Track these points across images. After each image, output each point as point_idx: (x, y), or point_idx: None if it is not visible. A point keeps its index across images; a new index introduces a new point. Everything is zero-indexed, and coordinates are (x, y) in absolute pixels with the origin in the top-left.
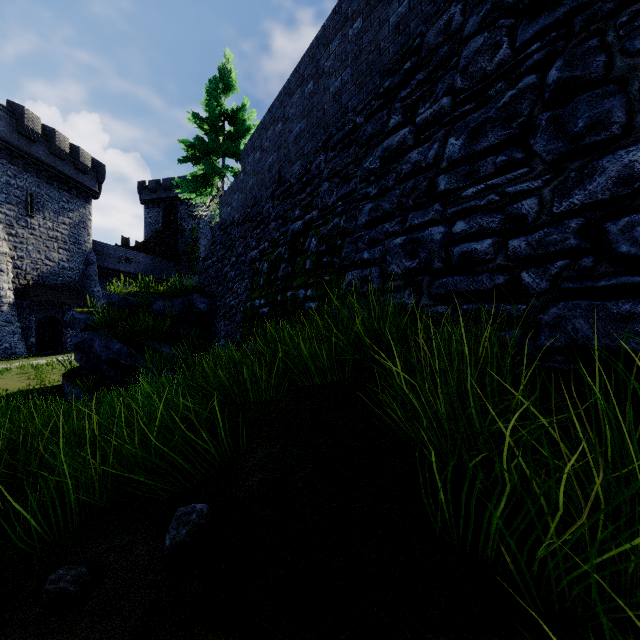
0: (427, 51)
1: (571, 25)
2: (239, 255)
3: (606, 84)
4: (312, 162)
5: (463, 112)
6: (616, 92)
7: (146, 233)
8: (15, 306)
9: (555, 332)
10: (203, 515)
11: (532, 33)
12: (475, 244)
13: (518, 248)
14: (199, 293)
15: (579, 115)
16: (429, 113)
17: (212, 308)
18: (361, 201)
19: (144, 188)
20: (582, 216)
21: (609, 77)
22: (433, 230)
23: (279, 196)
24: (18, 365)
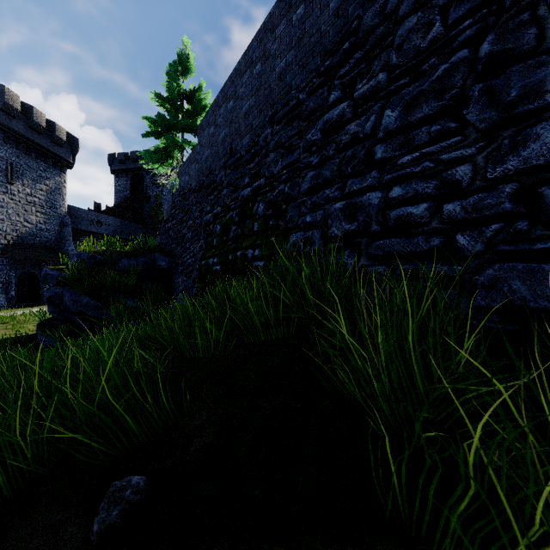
0: (364, 32)
1: (501, 2)
2: (195, 218)
3: (538, 55)
4: (260, 135)
5: (398, 86)
6: (549, 62)
7: (116, 199)
8: None
9: (491, 293)
10: (138, 490)
11: (464, 10)
12: (411, 208)
13: (453, 212)
14: (160, 252)
15: (512, 85)
16: (366, 88)
17: (172, 265)
18: (304, 169)
19: (114, 160)
20: (516, 181)
21: (541, 48)
22: (371, 195)
23: (231, 166)
24: None
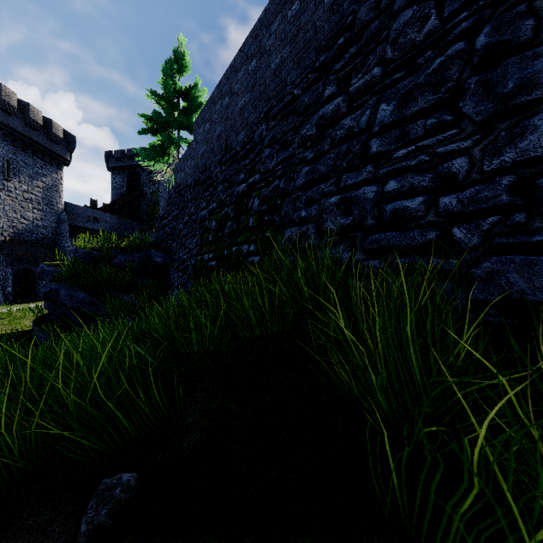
0: (359, 27)
1: None
2: (191, 215)
3: (535, 47)
4: (255, 131)
5: (393, 80)
6: None
7: (112, 196)
8: None
9: (488, 286)
10: (129, 488)
11: (460, 3)
12: (407, 202)
13: (449, 205)
14: (156, 248)
15: (509, 77)
16: (361, 83)
17: (167, 261)
18: (299, 165)
19: (110, 157)
20: (513, 173)
21: (538, 40)
22: (366, 189)
23: (226, 162)
24: None
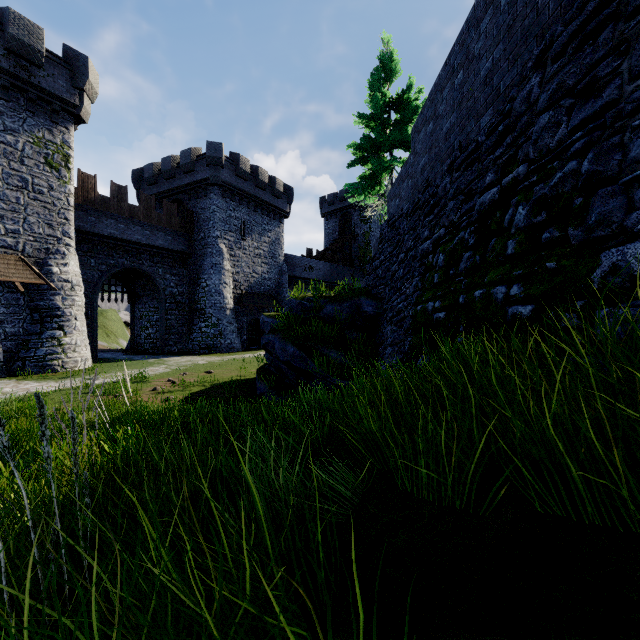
0: None
1: None
2: (408, 250)
3: None
4: (514, 98)
5: None
6: None
7: (325, 243)
8: (234, 311)
9: None
10: None
11: None
12: None
13: None
14: (366, 295)
15: None
16: None
17: (379, 311)
18: (636, 112)
19: (324, 203)
20: None
21: None
22: None
23: (459, 166)
24: (233, 358)
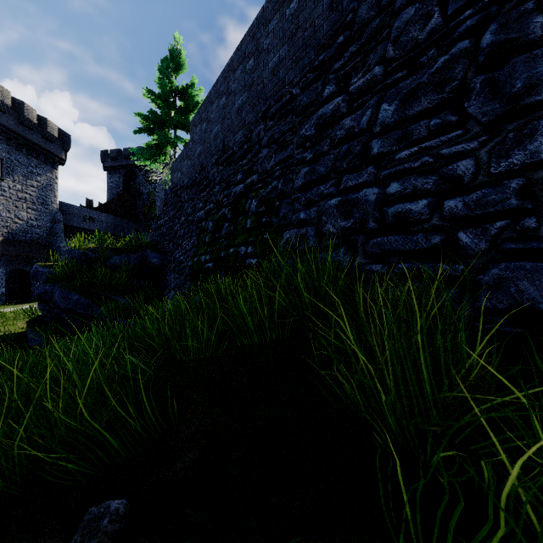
0: (359, 25)
1: None
2: (188, 215)
3: None
4: (253, 131)
5: (395, 79)
6: None
7: (108, 196)
8: None
9: (497, 293)
10: (118, 517)
11: (464, 0)
12: (410, 204)
13: (454, 208)
14: (152, 249)
15: (517, 76)
16: (362, 82)
17: (164, 262)
18: (297, 165)
19: (106, 156)
20: (522, 176)
21: None
22: (367, 191)
23: (223, 162)
24: None
